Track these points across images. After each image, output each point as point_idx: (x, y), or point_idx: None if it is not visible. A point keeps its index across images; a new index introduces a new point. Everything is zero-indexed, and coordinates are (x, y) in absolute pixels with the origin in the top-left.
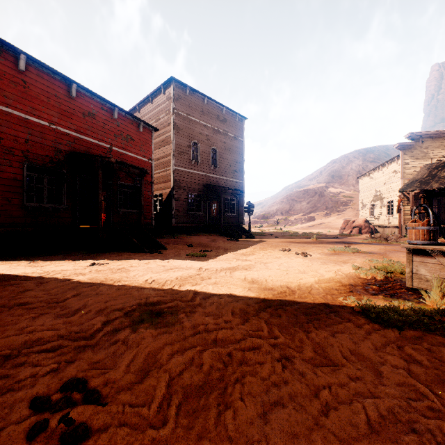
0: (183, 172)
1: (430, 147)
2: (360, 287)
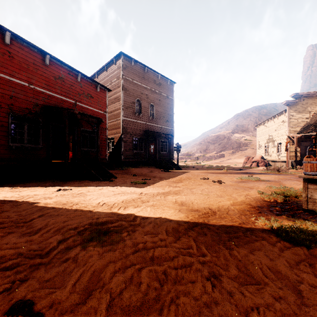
0: (129, 122)
1: (309, 103)
2: (266, 208)
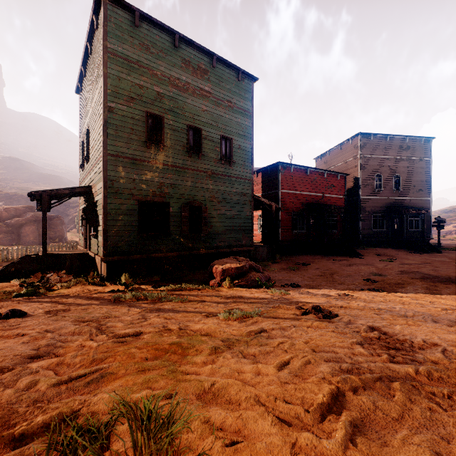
0: (367, 200)
1: None
2: None
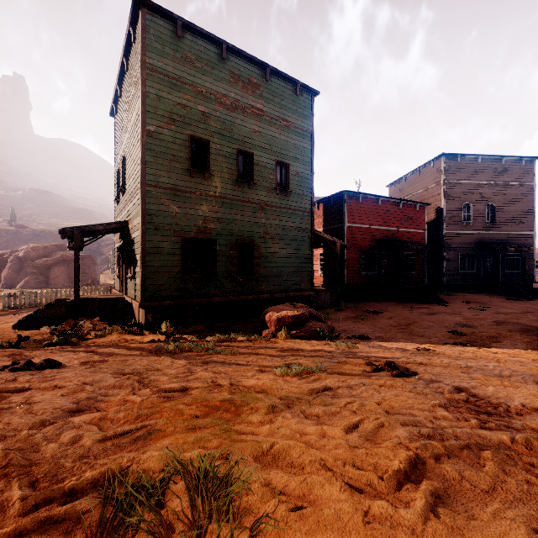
0: (453, 235)
1: None
2: None
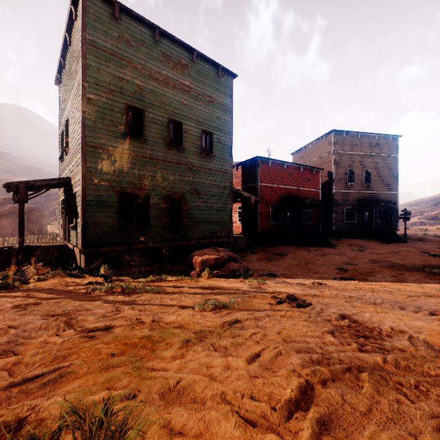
0: (340, 193)
1: None
2: None
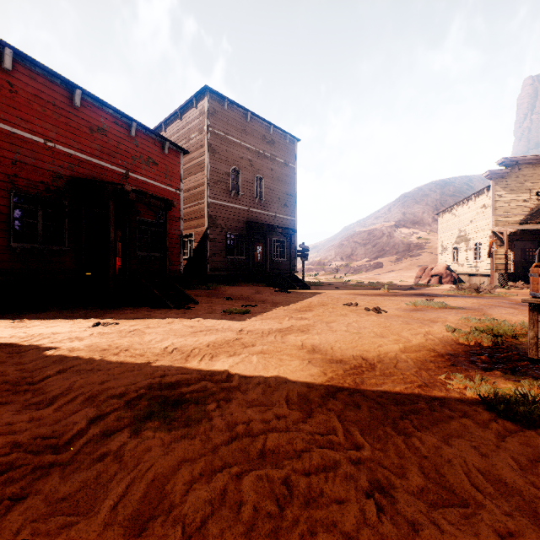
0: (220, 206)
1: (529, 175)
2: (464, 358)
